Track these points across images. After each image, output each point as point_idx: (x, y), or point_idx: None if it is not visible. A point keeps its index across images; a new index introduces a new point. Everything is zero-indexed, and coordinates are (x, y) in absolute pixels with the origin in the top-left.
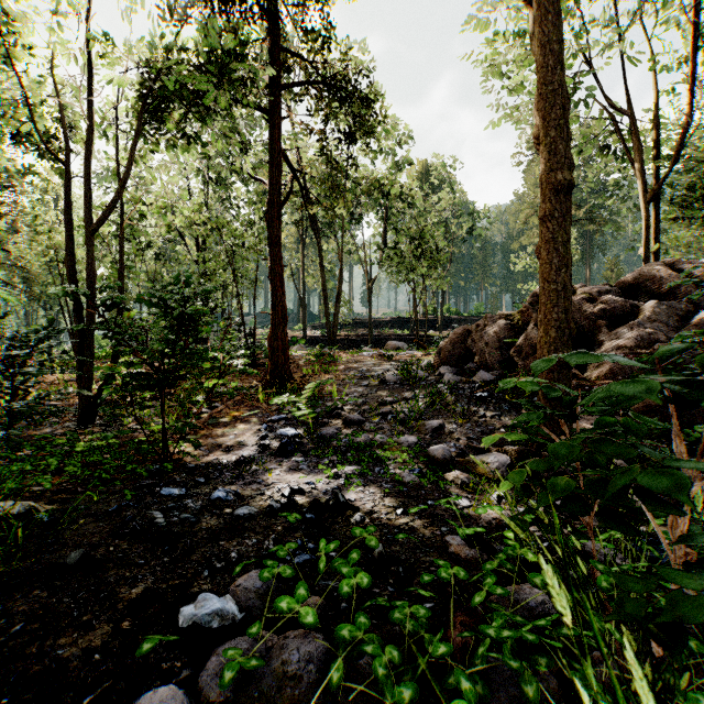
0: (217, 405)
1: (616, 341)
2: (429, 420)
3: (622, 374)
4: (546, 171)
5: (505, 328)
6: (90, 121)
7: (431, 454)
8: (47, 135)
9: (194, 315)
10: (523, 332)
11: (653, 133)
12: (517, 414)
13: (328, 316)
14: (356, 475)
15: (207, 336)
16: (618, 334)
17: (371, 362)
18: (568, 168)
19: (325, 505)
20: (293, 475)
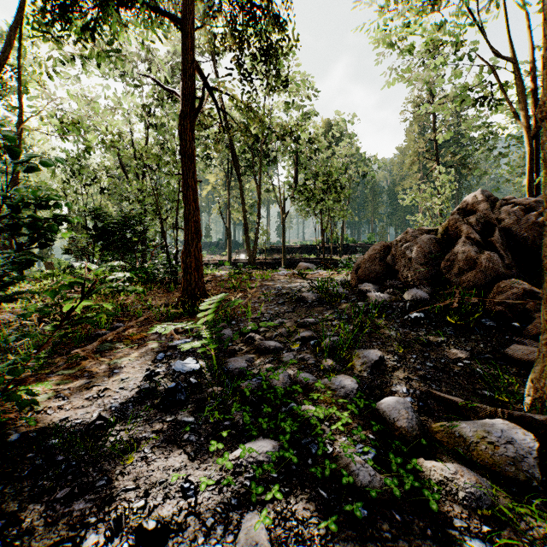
0: (120, 325)
1: None
2: (363, 350)
3: None
4: None
5: (430, 242)
6: None
7: (387, 417)
8: None
9: (11, 198)
10: (448, 247)
11: (533, 79)
12: (468, 340)
13: (248, 241)
14: (272, 464)
15: (52, 237)
16: None
17: (286, 280)
18: None
19: None
20: (167, 461)
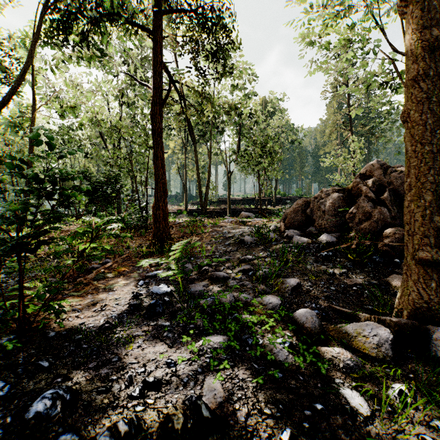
0: (108, 261)
1: None
2: (286, 278)
3: None
4: (418, 29)
5: (338, 199)
6: None
7: (299, 321)
8: (3, 67)
9: (51, 177)
10: (352, 203)
11: None
12: (362, 271)
13: (201, 195)
14: (223, 350)
15: (73, 200)
16: None
17: (231, 226)
18: None
19: (180, 430)
20: (155, 348)
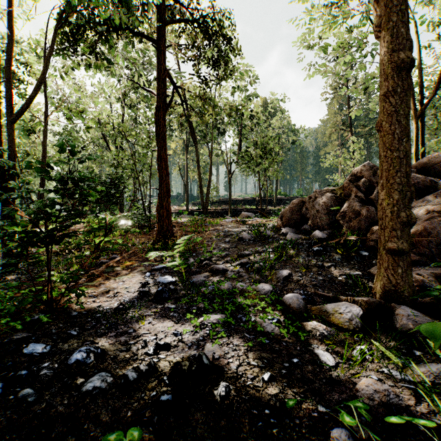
0: (116, 256)
1: (424, 207)
2: (279, 270)
3: (434, 233)
4: (388, 52)
5: (331, 199)
6: (10, 33)
7: (287, 303)
8: None
9: (75, 179)
10: (344, 202)
11: (420, 72)
12: (348, 264)
13: (202, 195)
14: (221, 324)
15: (91, 199)
16: (424, 202)
17: (231, 225)
18: (408, 49)
19: (187, 371)
20: (163, 324)
